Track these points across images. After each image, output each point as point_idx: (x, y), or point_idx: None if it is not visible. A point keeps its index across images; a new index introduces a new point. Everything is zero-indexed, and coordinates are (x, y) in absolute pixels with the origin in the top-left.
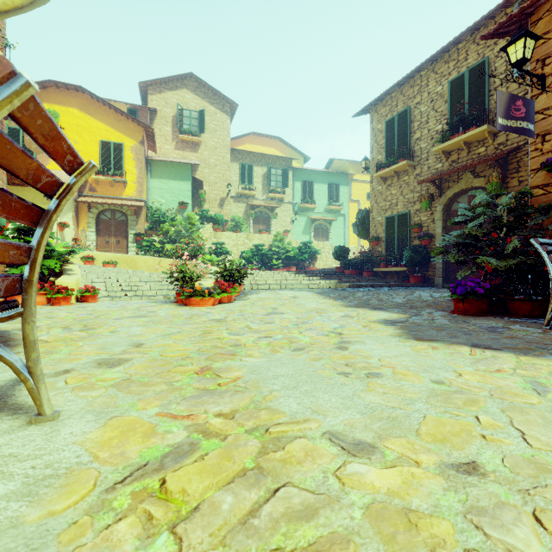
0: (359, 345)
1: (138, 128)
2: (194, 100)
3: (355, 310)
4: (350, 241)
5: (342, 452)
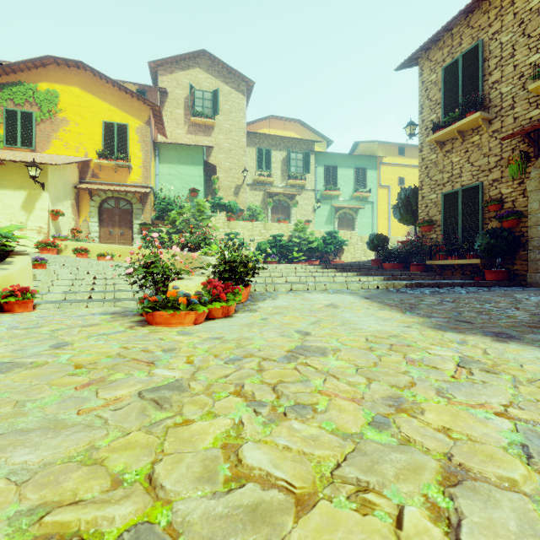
0: None
1: (144, 107)
2: (207, 80)
3: (463, 339)
4: (379, 231)
5: None
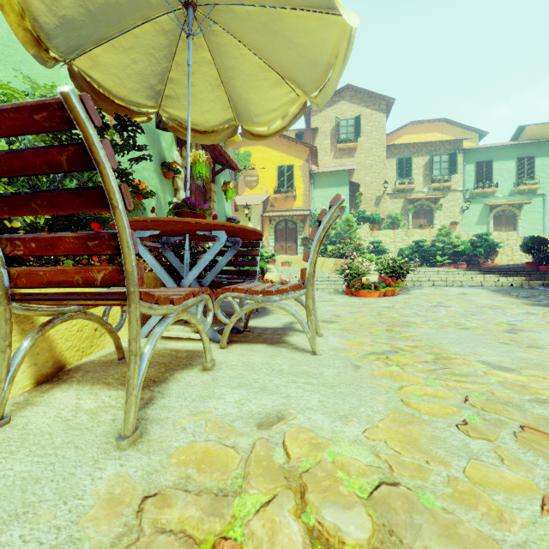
0: (531, 333)
1: (304, 149)
2: (350, 109)
3: (544, 308)
4: None
5: (489, 367)
